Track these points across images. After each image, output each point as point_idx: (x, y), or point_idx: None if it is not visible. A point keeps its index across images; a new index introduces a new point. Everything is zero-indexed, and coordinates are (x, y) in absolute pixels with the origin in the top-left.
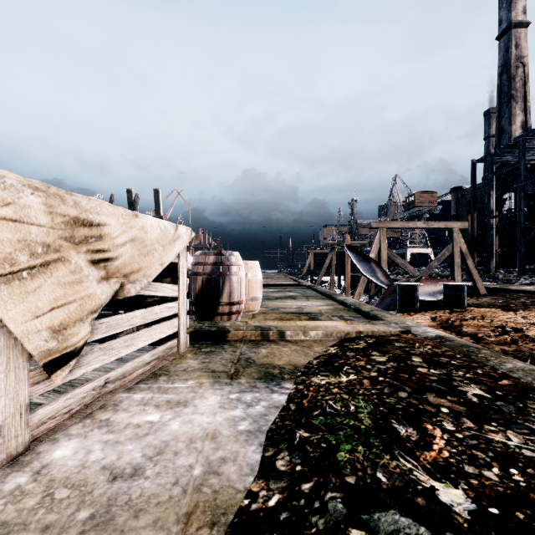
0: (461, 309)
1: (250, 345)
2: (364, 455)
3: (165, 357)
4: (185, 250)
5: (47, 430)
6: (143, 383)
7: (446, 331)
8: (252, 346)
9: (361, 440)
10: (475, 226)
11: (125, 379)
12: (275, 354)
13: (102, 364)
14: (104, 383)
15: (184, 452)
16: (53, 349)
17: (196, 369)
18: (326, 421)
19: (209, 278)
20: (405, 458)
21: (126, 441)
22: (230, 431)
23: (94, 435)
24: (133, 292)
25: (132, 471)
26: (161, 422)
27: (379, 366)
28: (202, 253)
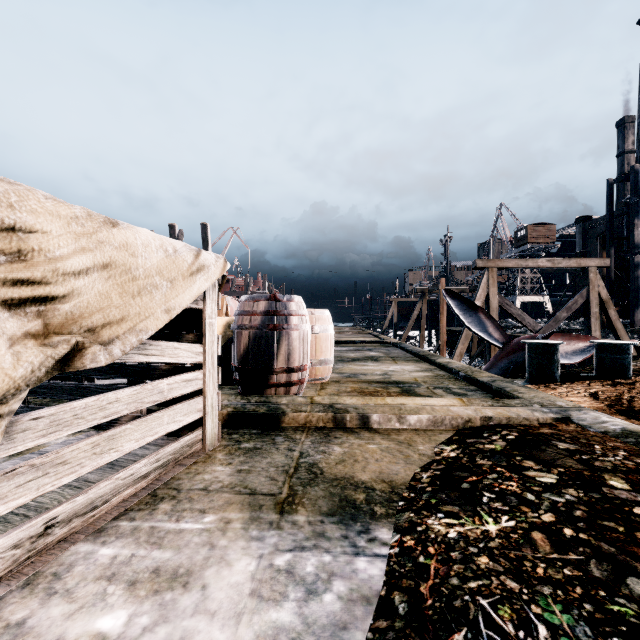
0: (626, 380)
1: (316, 438)
2: None
3: (180, 460)
4: (216, 290)
5: None
6: (127, 517)
7: (632, 420)
8: (318, 440)
9: None
10: (612, 266)
11: (95, 511)
12: (356, 456)
13: (37, 495)
14: (42, 529)
15: None
16: None
17: (225, 488)
18: None
19: (258, 334)
20: None
21: None
22: None
23: None
24: (102, 359)
25: None
26: None
27: (550, 497)
28: (249, 298)
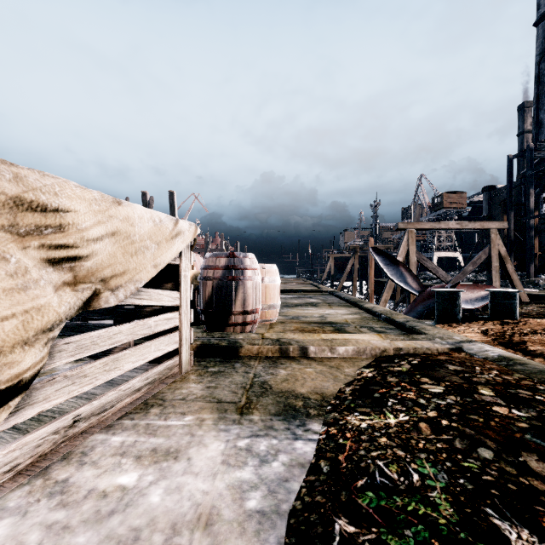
0: (512, 320)
1: (266, 364)
2: None
3: (163, 380)
4: (189, 250)
5: None
6: (128, 417)
7: (508, 349)
8: (268, 365)
9: None
10: (511, 228)
11: (105, 413)
12: (297, 376)
13: (68, 398)
14: (71, 422)
15: None
16: None
17: (198, 398)
18: (379, 503)
19: (220, 284)
20: None
21: (79, 526)
22: (233, 512)
23: (37, 510)
24: (112, 301)
25: None
26: (138, 489)
27: (436, 401)
28: (213, 255)
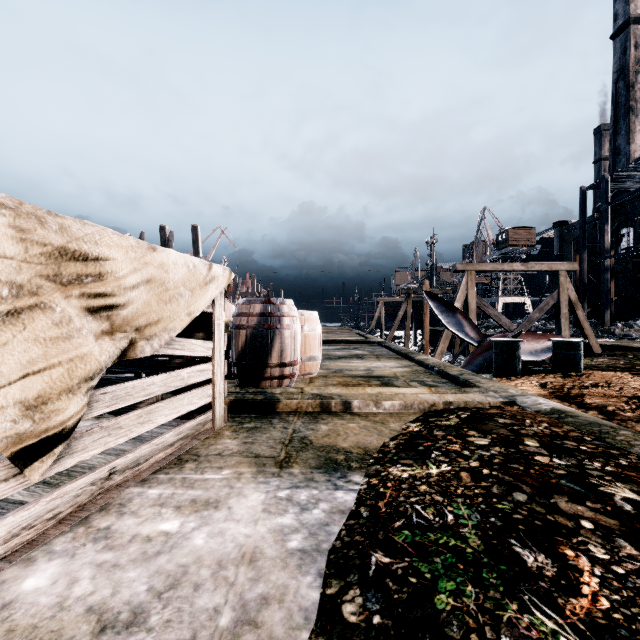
0: (576, 373)
1: (306, 419)
2: (476, 601)
3: (196, 435)
4: (223, 296)
5: (20, 546)
6: (163, 472)
7: (564, 402)
8: (308, 421)
9: (469, 575)
10: (584, 269)
11: (139, 467)
12: (339, 431)
13: (105, 449)
14: (107, 474)
15: (208, 585)
16: (25, 432)
17: (235, 453)
18: (414, 539)
19: (255, 333)
20: (542, 610)
21: (128, 565)
22: (276, 550)
23: (85, 552)
24: (148, 351)
25: (130, 618)
26: (181, 534)
27: (480, 452)
28: (246, 301)
